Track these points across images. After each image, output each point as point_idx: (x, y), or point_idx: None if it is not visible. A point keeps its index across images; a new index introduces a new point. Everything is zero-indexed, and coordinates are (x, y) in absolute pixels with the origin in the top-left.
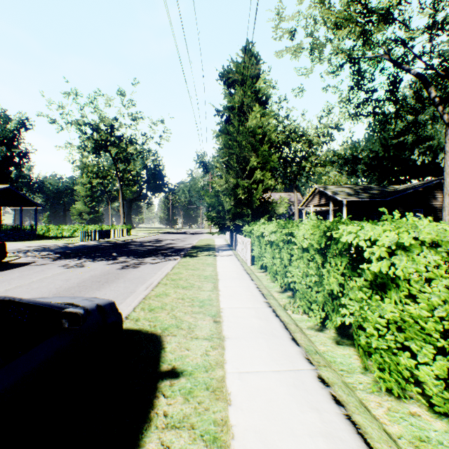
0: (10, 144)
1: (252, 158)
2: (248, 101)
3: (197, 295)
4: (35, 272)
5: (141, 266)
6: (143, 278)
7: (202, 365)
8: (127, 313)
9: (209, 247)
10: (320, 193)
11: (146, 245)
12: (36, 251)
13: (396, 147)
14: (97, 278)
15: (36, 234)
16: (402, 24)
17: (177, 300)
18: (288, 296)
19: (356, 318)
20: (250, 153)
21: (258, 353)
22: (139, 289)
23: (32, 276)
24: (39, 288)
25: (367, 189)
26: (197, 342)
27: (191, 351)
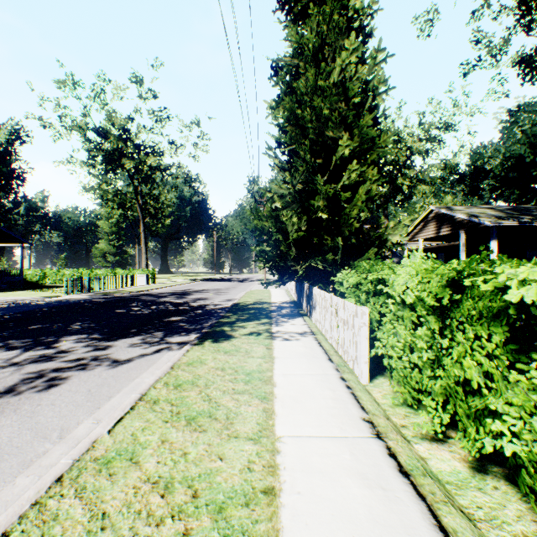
0: (0, 162)
1: (341, 141)
2: (332, 36)
3: None
4: None
5: (72, 377)
6: None
7: None
8: None
9: (260, 308)
10: (438, 219)
11: (158, 301)
12: None
13: None
14: None
15: (21, 282)
16: None
17: None
18: None
19: None
20: (338, 132)
21: None
22: None
23: None
24: None
25: (521, 209)
26: None
27: None
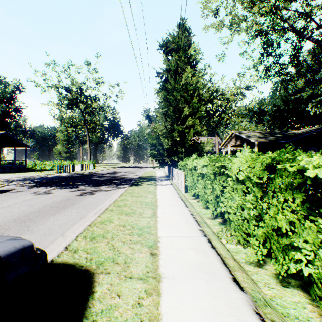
0: (8, 102)
1: (185, 109)
2: (181, 64)
3: (137, 222)
4: (9, 198)
5: (96, 193)
6: (95, 204)
7: None
8: (68, 243)
9: (152, 177)
10: (236, 137)
11: (104, 176)
12: (20, 180)
13: (293, 102)
14: (57, 204)
15: (25, 168)
16: None
17: (119, 227)
18: (220, 223)
19: (320, 269)
20: (183, 105)
21: (198, 302)
22: (89, 214)
23: (5, 201)
24: (4, 213)
25: (272, 133)
26: (131, 283)
27: (123, 298)
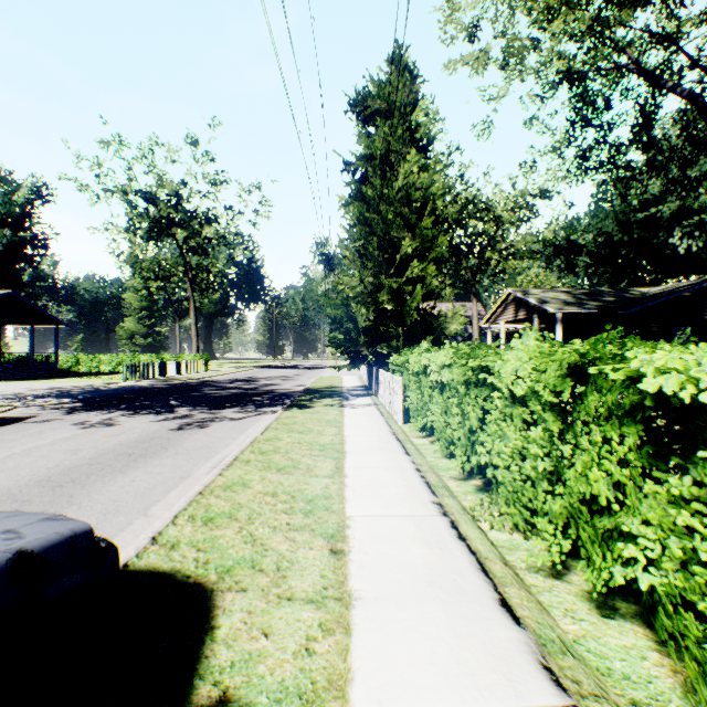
0: (19, 226)
1: (404, 242)
2: (397, 145)
3: (303, 487)
4: (25, 436)
5: (212, 424)
6: (210, 449)
7: (294, 690)
8: (157, 529)
9: (332, 390)
10: (516, 302)
11: (229, 386)
12: (46, 397)
13: (641, 226)
14: (129, 448)
15: (56, 369)
16: (666, 5)
17: (264, 498)
18: (477, 488)
19: (671, 577)
20: (402, 232)
21: (428, 647)
22: (199, 471)
23: (17, 442)
24: (17, 468)
25: (595, 294)
26: (290, 609)
27: (274, 638)
